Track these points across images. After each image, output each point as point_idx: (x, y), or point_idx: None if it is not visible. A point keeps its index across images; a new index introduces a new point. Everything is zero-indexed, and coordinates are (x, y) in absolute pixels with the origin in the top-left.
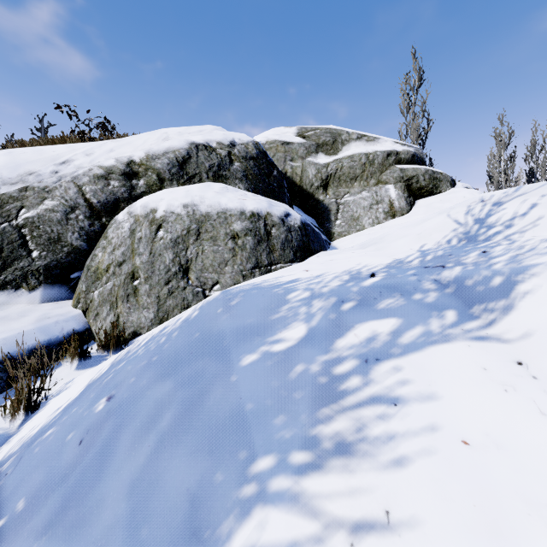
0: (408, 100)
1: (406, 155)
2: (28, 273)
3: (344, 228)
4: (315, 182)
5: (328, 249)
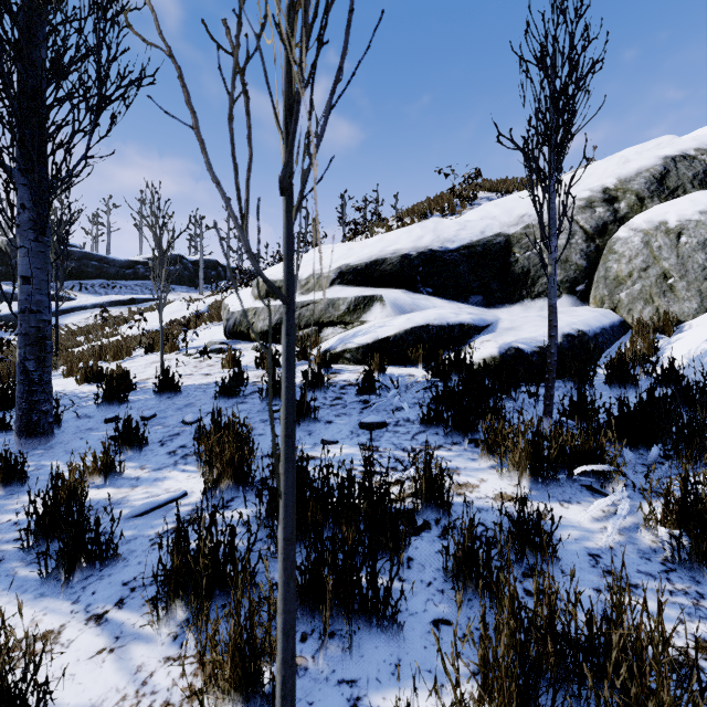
0: None
1: None
2: None
3: None
4: None
5: None
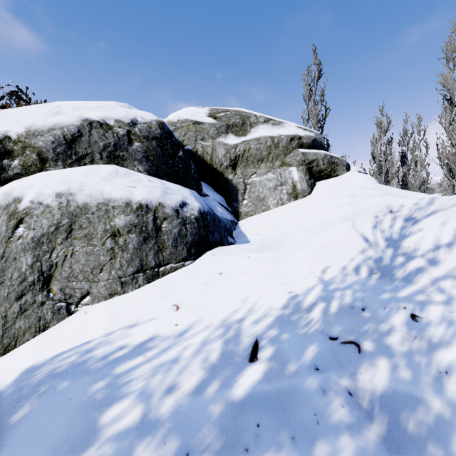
0: (310, 90)
1: (307, 140)
2: None
3: (251, 208)
4: (225, 162)
5: (234, 231)
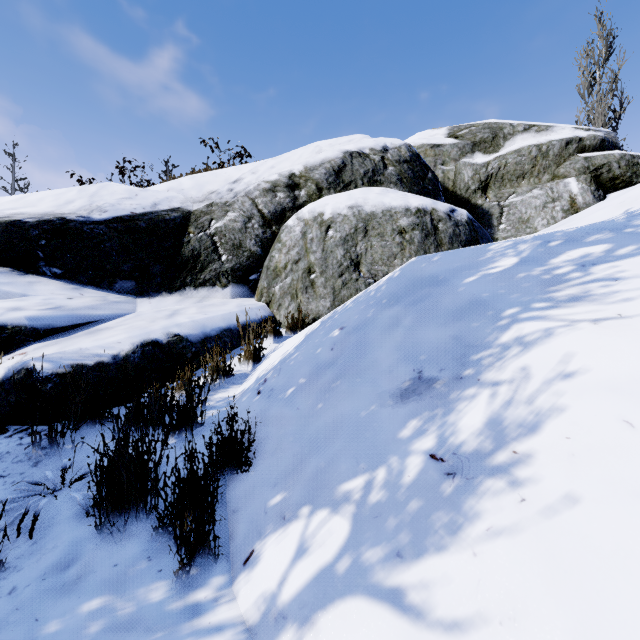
0: (591, 78)
1: (592, 141)
2: (220, 274)
3: (510, 233)
4: (472, 185)
5: None
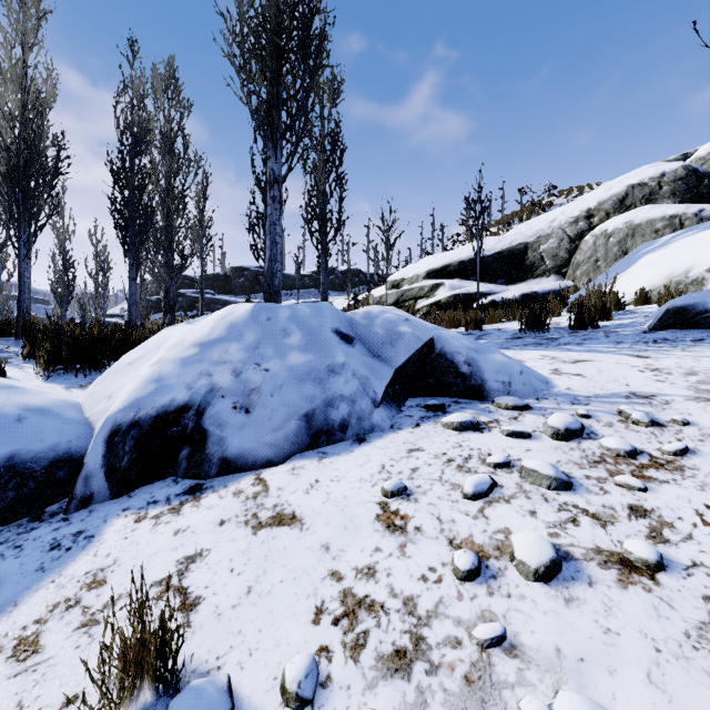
0: None
1: None
2: (545, 271)
3: None
4: None
5: None
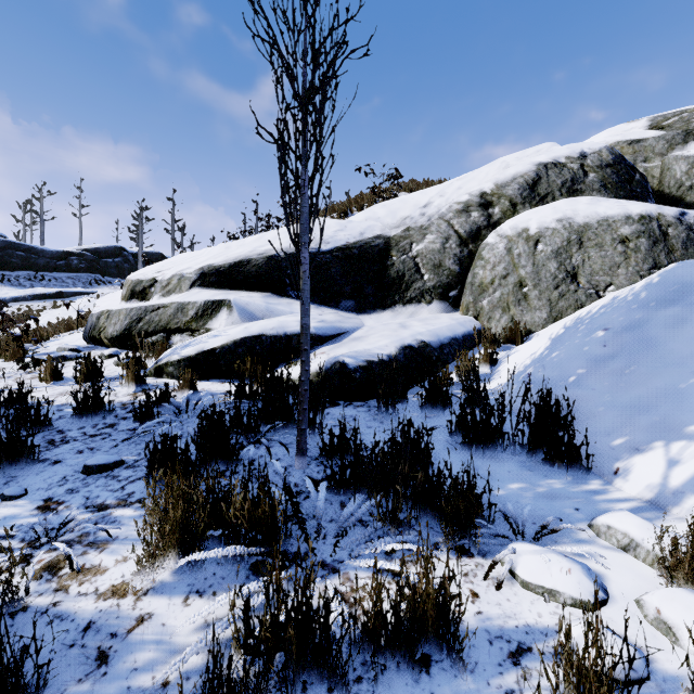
0: None
1: None
2: (423, 292)
3: None
4: (686, 181)
5: None
